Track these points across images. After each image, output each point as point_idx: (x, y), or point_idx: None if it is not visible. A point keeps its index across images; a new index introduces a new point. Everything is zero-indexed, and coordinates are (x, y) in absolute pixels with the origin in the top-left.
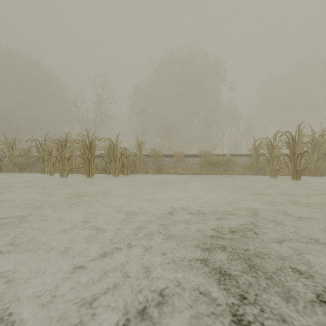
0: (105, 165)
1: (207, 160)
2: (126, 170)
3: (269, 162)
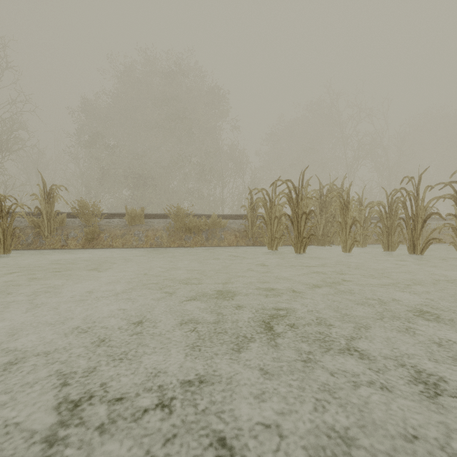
0: None
1: (181, 223)
2: (1, 244)
3: (267, 227)
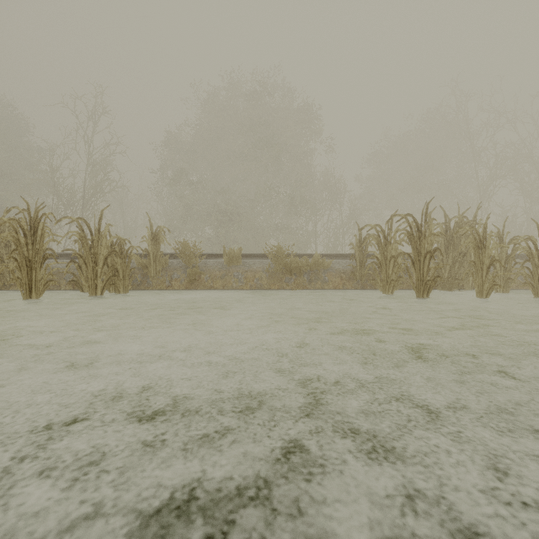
0: None
1: (281, 263)
2: (121, 284)
3: (381, 268)
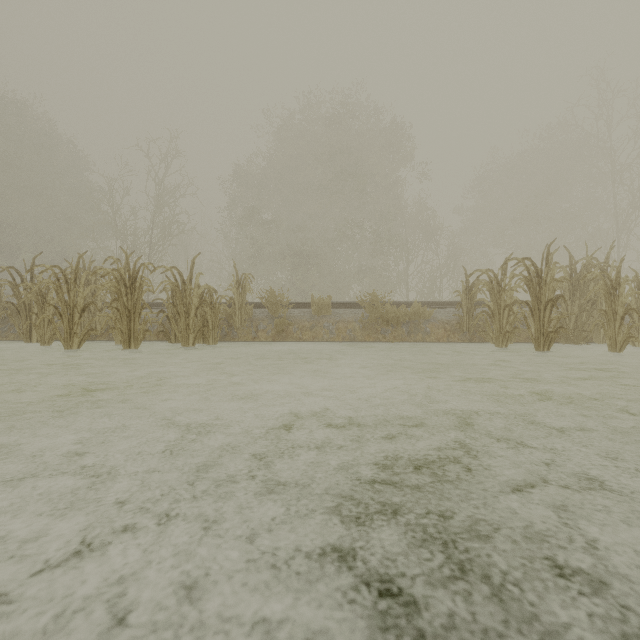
0: (167, 323)
1: (376, 313)
2: (210, 334)
3: (494, 317)
